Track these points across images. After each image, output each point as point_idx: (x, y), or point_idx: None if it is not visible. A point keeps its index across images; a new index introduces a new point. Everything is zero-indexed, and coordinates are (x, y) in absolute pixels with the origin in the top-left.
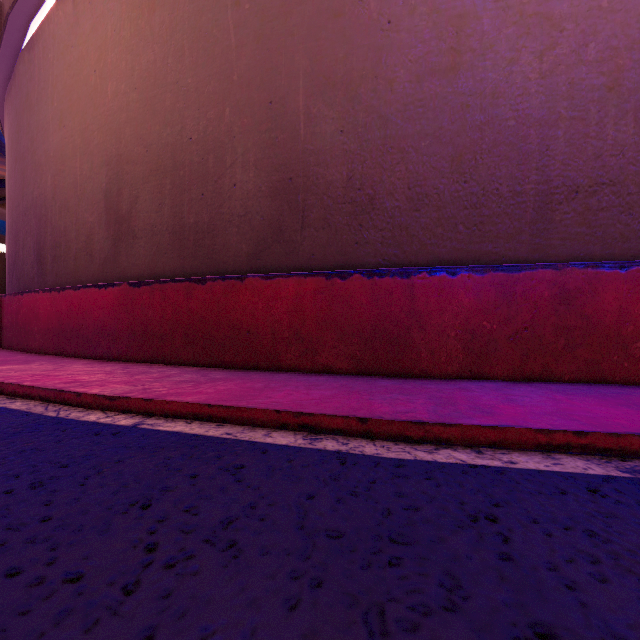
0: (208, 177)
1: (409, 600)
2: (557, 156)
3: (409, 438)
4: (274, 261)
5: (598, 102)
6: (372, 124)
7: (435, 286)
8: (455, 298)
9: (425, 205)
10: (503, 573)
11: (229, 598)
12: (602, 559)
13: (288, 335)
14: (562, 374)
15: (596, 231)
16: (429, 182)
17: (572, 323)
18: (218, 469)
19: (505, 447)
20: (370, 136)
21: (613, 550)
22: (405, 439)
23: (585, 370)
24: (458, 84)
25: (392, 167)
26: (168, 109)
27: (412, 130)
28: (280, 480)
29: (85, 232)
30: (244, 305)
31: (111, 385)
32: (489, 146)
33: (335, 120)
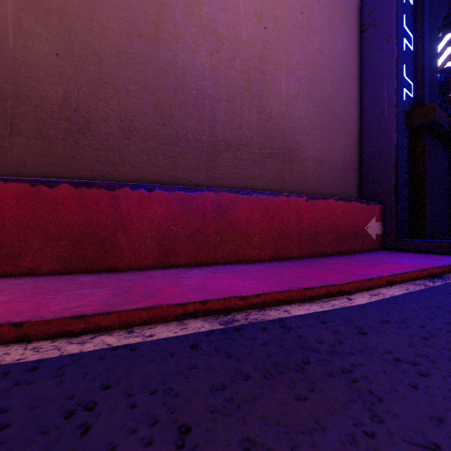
0: None
1: None
2: (220, 122)
3: (70, 332)
4: None
5: (241, 95)
6: (88, 58)
7: (136, 198)
8: (151, 208)
9: (134, 136)
10: None
11: None
12: (162, 417)
13: None
14: (219, 259)
15: (240, 172)
16: (137, 119)
17: (224, 227)
18: None
19: (154, 322)
20: (86, 67)
21: (176, 403)
22: (65, 334)
23: (231, 256)
24: (159, 52)
25: (106, 99)
26: None
27: (123, 74)
28: None
29: None
30: None
31: None
32: (180, 104)
33: (50, 41)
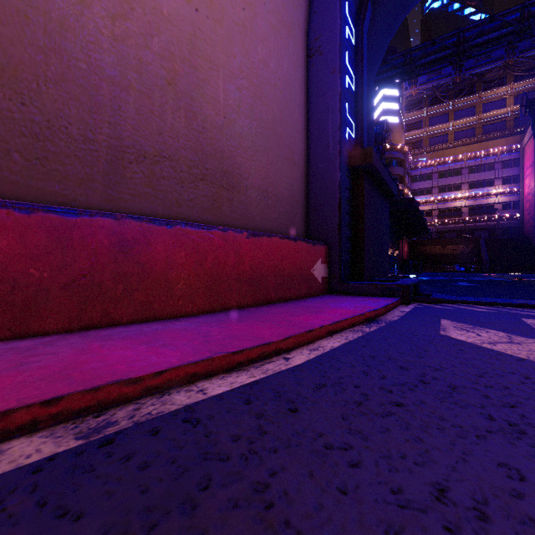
0: None
1: None
2: (128, 119)
3: None
4: None
5: (161, 89)
6: None
7: None
8: None
9: None
10: None
11: None
12: None
13: None
14: (121, 317)
15: (159, 194)
16: None
17: (130, 270)
18: None
19: None
20: None
21: None
22: None
23: (141, 311)
24: None
25: None
26: None
27: None
28: None
29: None
30: None
31: None
32: (56, 77)
33: None
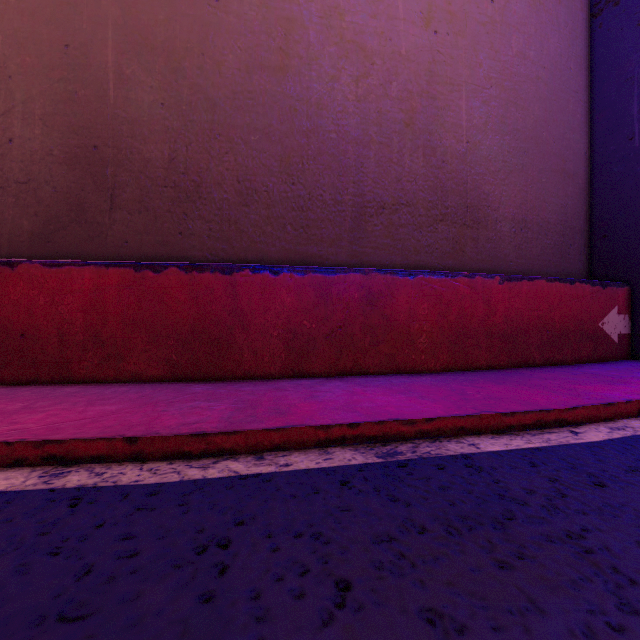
0: None
1: None
2: (369, 174)
3: (188, 454)
4: (72, 246)
5: (399, 134)
6: (198, 104)
7: (258, 284)
8: (278, 297)
9: (255, 201)
10: (190, 625)
11: None
12: (312, 567)
13: (83, 338)
14: (368, 368)
15: (398, 243)
16: (259, 178)
17: (376, 322)
18: None
19: (289, 448)
20: (196, 117)
21: (328, 551)
22: (184, 455)
23: (385, 363)
24: (287, 86)
25: (220, 156)
26: None
27: (242, 121)
28: None
29: None
30: (16, 299)
31: None
32: (315, 153)
33: (154, 89)
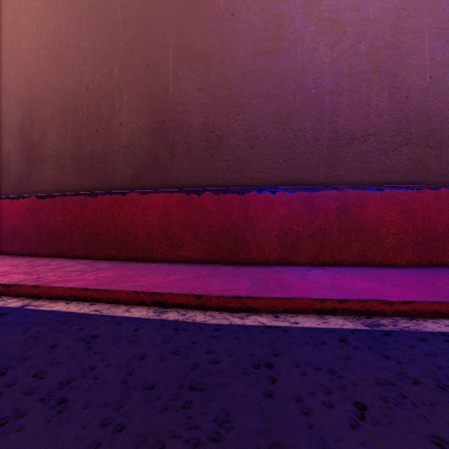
0: (101, 117)
1: (187, 435)
2: (342, 115)
3: (230, 308)
4: (151, 181)
5: (367, 81)
6: (221, 86)
7: (261, 201)
8: (275, 209)
9: (257, 144)
10: (263, 407)
11: (40, 448)
12: (334, 390)
13: (159, 235)
14: (343, 260)
15: (365, 166)
16: (259, 128)
17: (349, 226)
18: (76, 339)
19: (294, 312)
20: (219, 94)
21: (343, 383)
22: (227, 309)
23: (357, 257)
24: (279, 62)
25: (234, 117)
26: (70, 64)
27: (248, 92)
28: (123, 345)
29: (3, 156)
30: (126, 213)
31: (11, 275)
32: (299, 106)
33: (195, 81)
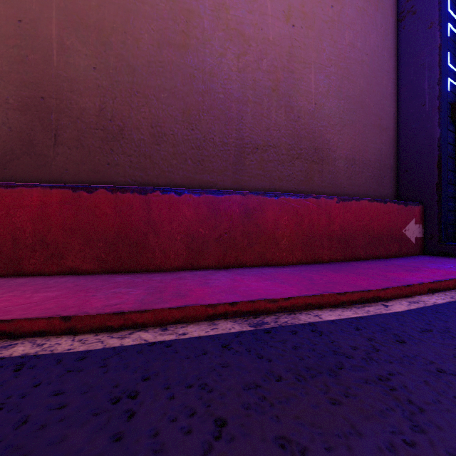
0: None
1: None
2: (247, 124)
3: (110, 327)
4: (24, 172)
5: (268, 96)
6: (122, 69)
7: (166, 202)
8: (181, 211)
9: (164, 141)
10: None
11: None
12: (199, 409)
13: (32, 241)
14: (246, 262)
15: (267, 174)
16: (167, 125)
17: (251, 229)
18: None
19: (186, 321)
20: (120, 78)
21: (211, 397)
22: (107, 329)
23: (258, 258)
24: (188, 59)
25: (138, 107)
26: None
27: (154, 83)
28: None
29: None
30: None
31: None
32: (208, 108)
33: (88, 57)
